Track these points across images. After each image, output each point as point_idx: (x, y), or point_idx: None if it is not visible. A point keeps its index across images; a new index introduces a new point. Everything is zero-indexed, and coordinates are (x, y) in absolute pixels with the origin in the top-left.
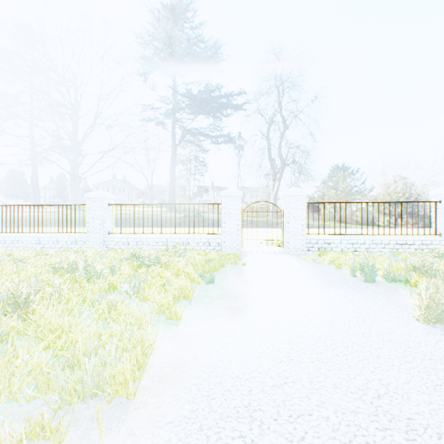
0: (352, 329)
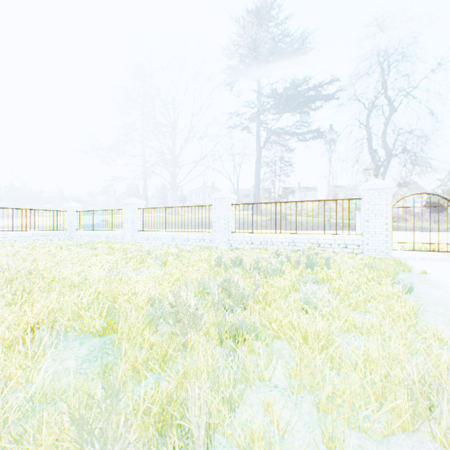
0: None
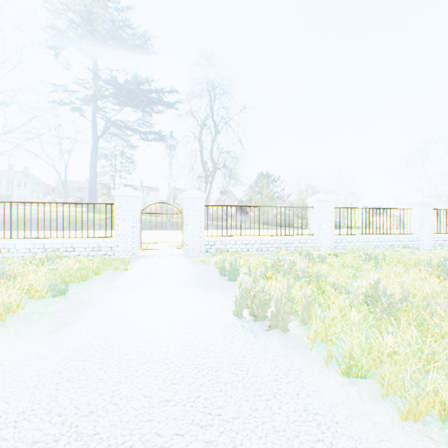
0: (153, 334)
